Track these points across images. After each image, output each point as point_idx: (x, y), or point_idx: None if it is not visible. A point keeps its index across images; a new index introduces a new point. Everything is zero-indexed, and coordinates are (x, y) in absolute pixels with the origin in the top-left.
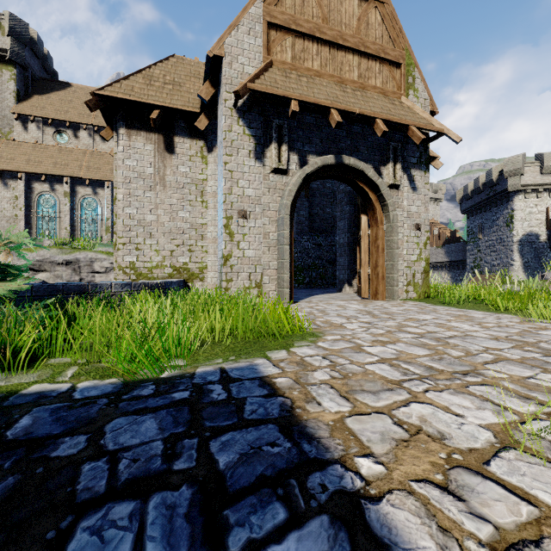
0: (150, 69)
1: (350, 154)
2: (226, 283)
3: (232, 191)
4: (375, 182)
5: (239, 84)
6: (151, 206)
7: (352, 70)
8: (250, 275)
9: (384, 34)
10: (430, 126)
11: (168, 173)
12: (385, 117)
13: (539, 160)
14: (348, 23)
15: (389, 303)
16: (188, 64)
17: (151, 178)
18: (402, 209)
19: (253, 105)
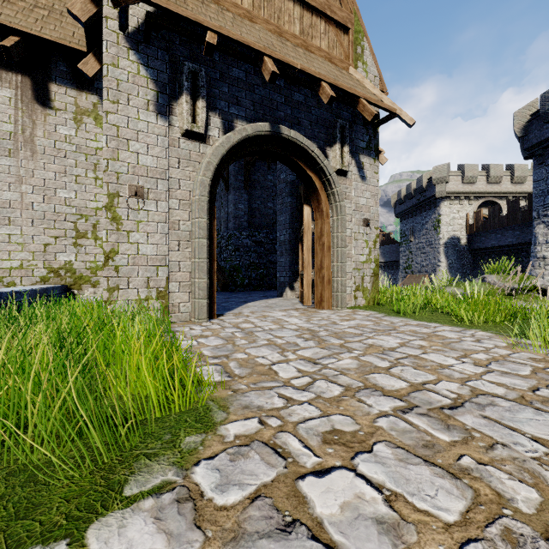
0: None
1: (291, 127)
2: (108, 293)
3: (117, 156)
4: (320, 164)
5: None
6: (10, 178)
7: (293, 22)
8: (148, 281)
9: None
10: (382, 102)
11: (39, 133)
12: (332, 81)
13: (461, 170)
14: None
15: (337, 314)
16: None
17: (10, 138)
18: (350, 201)
19: (151, 31)
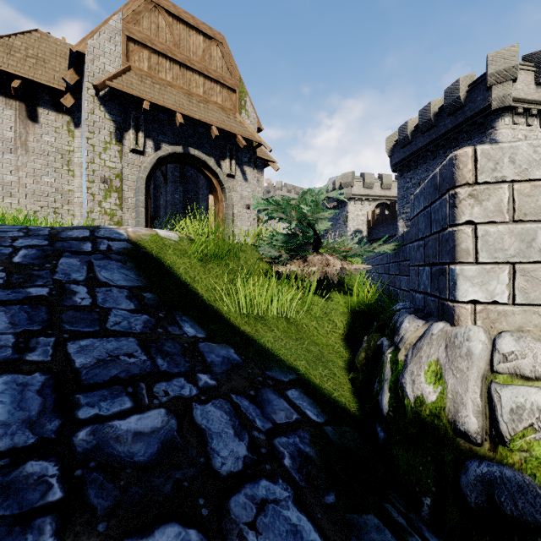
0: (9, 38)
1: (197, 148)
2: None
3: (94, 161)
4: (215, 170)
5: (99, 80)
6: (12, 167)
7: (199, 87)
8: None
9: (224, 66)
10: (252, 137)
11: (31, 139)
12: (218, 126)
13: (362, 177)
14: (195, 52)
15: None
16: (53, 42)
17: (12, 142)
18: (237, 193)
19: (113, 97)
